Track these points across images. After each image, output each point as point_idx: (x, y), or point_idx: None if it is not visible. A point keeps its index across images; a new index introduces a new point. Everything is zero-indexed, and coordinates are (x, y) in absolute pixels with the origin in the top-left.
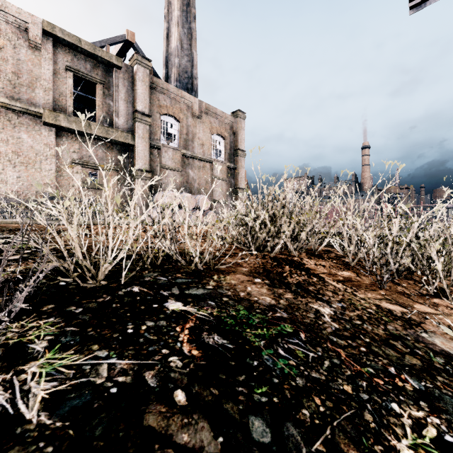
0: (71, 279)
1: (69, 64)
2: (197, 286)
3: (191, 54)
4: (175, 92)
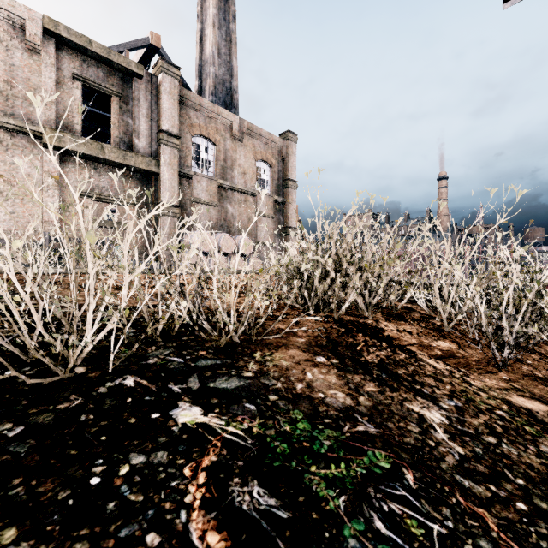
0: (1, 377)
1: (76, 72)
2: (229, 372)
3: (230, 61)
4: (210, 108)
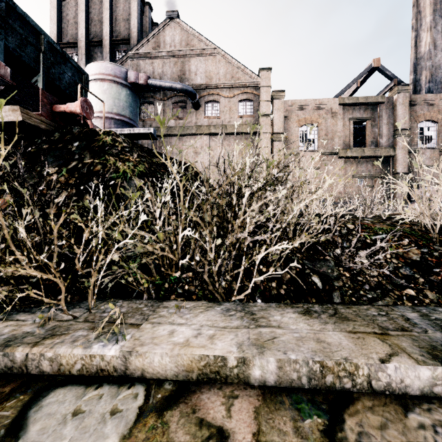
0: None
1: (350, 116)
2: None
3: None
4: (432, 98)
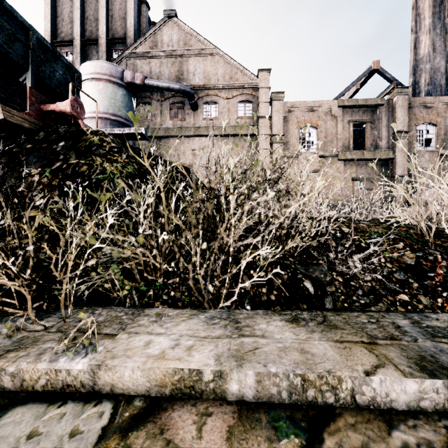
0: None
1: (349, 119)
2: None
3: (445, 49)
4: (431, 101)
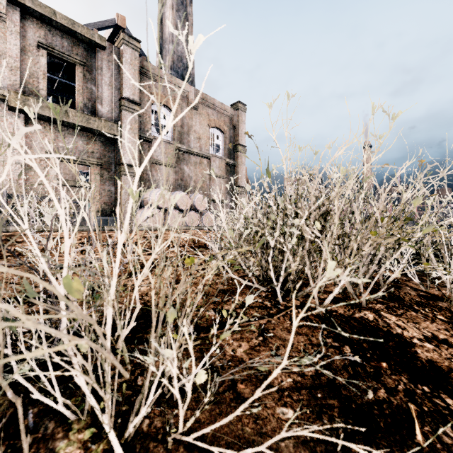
0: None
1: (41, 41)
2: None
3: (187, 40)
4: (168, 79)
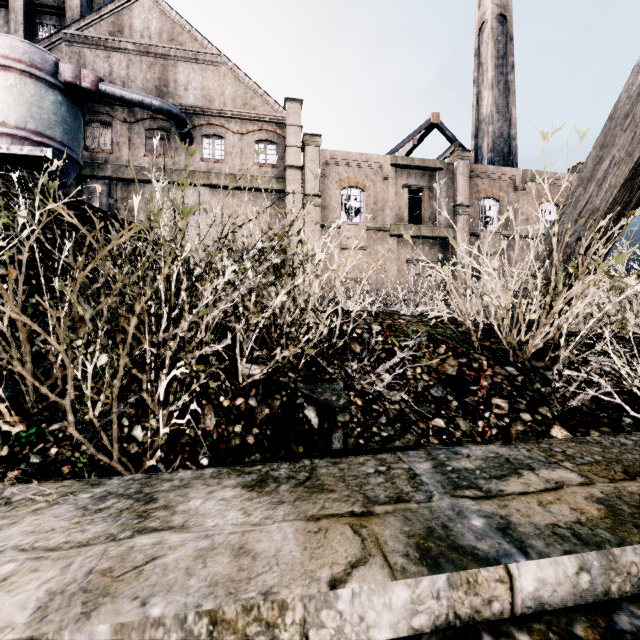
0: None
1: (404, 182)
2: None
3: (508, 112)
4: (494, 171)
